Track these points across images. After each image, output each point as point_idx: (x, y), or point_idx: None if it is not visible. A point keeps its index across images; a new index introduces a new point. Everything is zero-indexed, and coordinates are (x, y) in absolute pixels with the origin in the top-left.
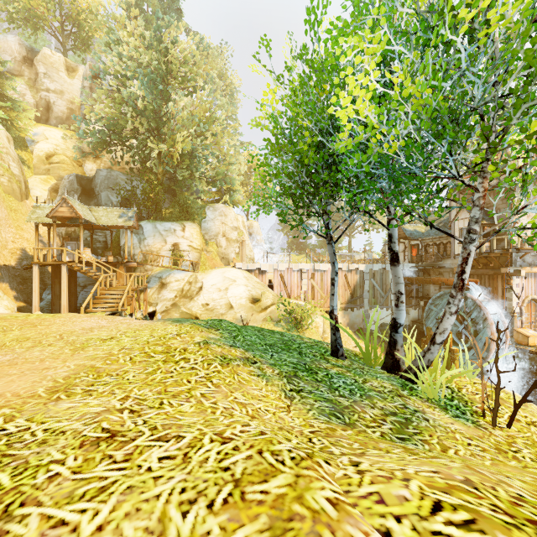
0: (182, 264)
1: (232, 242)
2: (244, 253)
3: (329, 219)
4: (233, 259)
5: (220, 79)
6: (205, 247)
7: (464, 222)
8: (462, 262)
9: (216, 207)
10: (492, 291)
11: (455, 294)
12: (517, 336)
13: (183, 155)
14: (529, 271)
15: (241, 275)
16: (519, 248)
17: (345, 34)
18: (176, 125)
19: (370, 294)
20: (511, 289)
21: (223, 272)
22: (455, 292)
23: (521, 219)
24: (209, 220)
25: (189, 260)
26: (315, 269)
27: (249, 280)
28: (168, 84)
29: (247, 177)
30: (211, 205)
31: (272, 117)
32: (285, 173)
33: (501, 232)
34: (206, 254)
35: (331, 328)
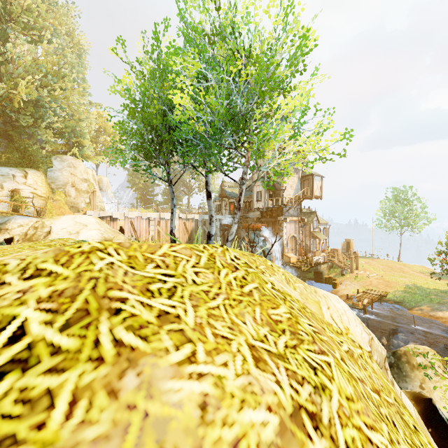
0: (24, 211)
1: (81, 193)
2: (96, 202)
3: (170, 169)
4: (83, 208)
5: (66, 35)
6: (52, 196)
7: (259, 188)
8: (240, 195)
9: (65, 158)
10: (274, 232)
11: (237, 212)
12: (285, 258)
13: (26, 101)
14: (291, 219)
15: (93, 221)
16: (286, 205)
17: (178, 55)
18: (17, 69)
19: (202, 237)
20: (283, 230)
21: (74, 218)
22: (236, 211)
23: (288, 188)
24: (56, 169)
25: (34, 206)
26: (160, 218)
27: (101, 226)
28: (5, 24)
29: (96, 135)
30: (59, 156)
31: (128, 90)
32: (139, 132)
33: (278, 195)
34: (53, 202)
35: (171, 242)
